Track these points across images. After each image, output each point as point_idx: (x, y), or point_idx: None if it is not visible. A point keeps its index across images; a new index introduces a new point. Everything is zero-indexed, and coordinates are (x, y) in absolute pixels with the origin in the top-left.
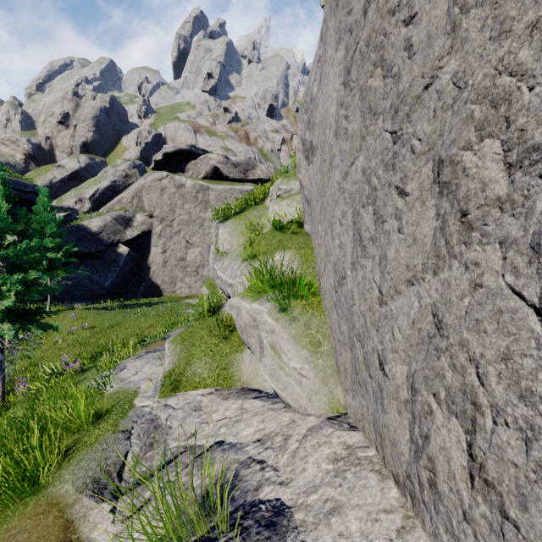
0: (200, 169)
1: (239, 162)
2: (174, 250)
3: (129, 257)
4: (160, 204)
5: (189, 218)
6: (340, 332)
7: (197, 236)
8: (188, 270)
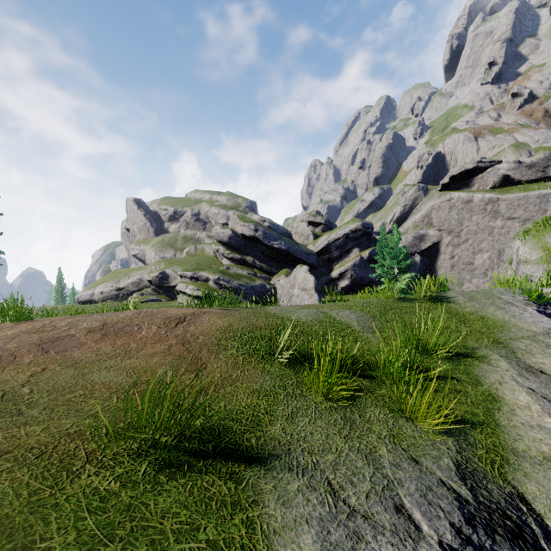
0: (486, 181)
1: (535, 161)
2: (461, 256)
3: (422, 263)
4: (448, 219)
5: (476, 228)
6: None
7: (485, 243)
8: (475, 273)
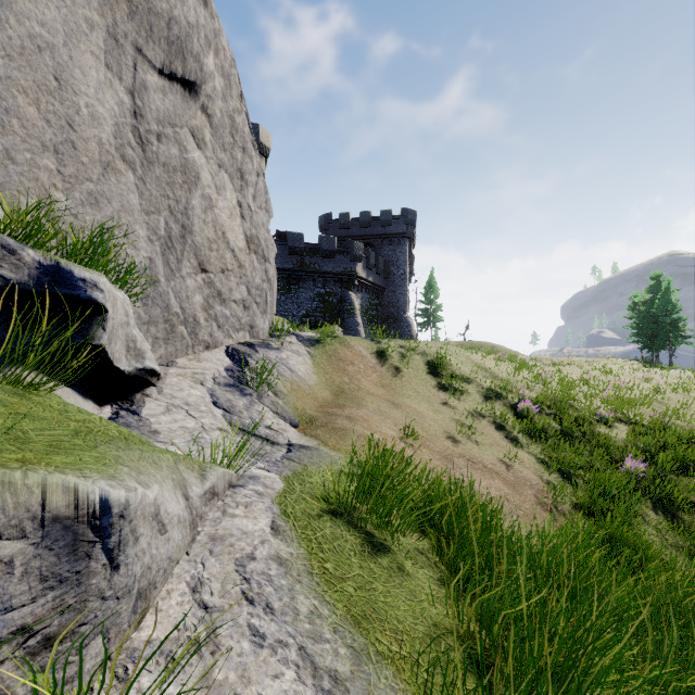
0: None
1: None
2: None
3: None
4: None
5: None
6: (150, 316)
7: None
8: None
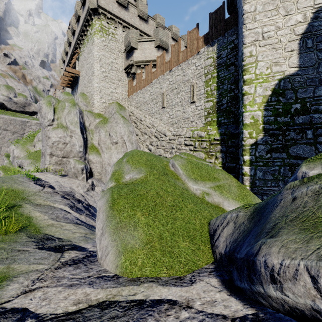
0: None
1: (19, 101)
2: None
3: None
4: None
5: None
6: None
7: None
8: None
